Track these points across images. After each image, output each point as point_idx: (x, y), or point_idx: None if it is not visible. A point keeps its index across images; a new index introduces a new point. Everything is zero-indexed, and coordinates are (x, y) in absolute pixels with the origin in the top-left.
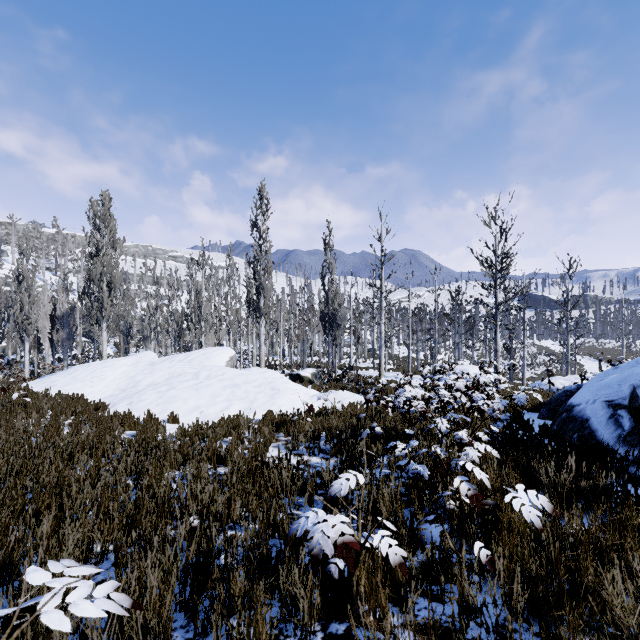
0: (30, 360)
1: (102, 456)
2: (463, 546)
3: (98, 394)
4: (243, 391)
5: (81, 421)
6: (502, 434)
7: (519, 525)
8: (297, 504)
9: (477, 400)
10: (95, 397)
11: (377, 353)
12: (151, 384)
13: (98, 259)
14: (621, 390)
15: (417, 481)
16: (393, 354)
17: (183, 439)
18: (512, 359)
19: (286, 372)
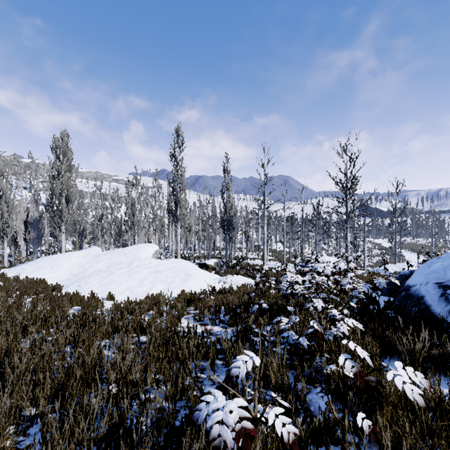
0: (10, 253)
1: (52, 327)
2: (346, 415)
3: (56, 278)
4: (164, 276)
5: (39, 299)
6: (359, 308)
7: (387, 390)
8: (202, 368)
9: (345, 284)
10: (54, 281)
11: (261, 248)
12: (96, 271)
13: (58, 180)
14: (447, 274)
15: (298, 349)
16: (272, 249)
17: (115, 313)
18: (356, 252)
19: (196, 262)
